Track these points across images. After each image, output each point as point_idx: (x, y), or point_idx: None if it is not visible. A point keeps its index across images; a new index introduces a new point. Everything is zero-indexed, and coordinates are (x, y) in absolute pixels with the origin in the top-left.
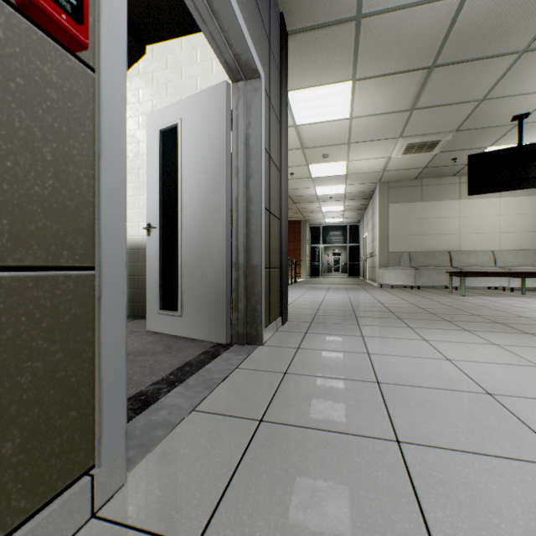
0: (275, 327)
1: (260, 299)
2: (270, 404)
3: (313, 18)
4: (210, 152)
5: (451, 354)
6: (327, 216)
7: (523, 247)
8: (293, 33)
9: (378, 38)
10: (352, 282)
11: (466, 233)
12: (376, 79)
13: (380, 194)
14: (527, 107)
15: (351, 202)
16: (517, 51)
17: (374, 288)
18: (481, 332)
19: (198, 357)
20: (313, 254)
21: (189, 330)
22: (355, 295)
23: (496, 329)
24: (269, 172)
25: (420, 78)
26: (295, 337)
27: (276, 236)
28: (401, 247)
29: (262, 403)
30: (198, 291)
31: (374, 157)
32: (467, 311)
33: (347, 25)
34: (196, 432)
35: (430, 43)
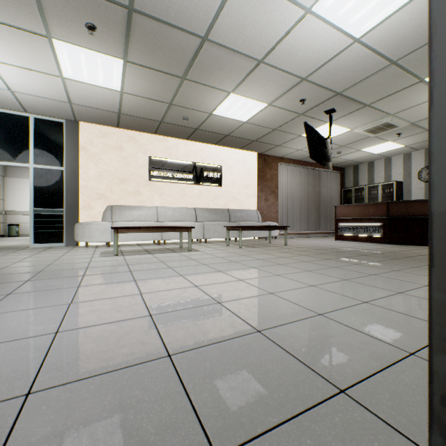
0: None
1: None
2: None
3: None
4: None
5: None
6: None
7: None
8: None
9: None
10: None
11: None
12: None
13: None
14: None
15: None
16: None
17: None
18: None
19: None
20: None
21: None
22: None
23: None
24: None
25: None
26: None
27: None
28: None
29: None
30: None
31: None
32: None
33: None
34: None
35: None
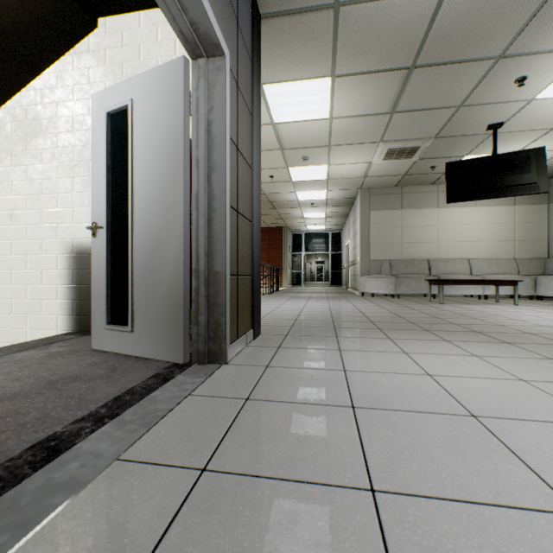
0: (244, 342)
1: (224, 311)
2: (220, 443)
3: (288, 2)
4: (166, 139)
5: (432, 368)
6: (309, 223)
7: (496, 256)
8: (267, 16)
9: (357, 31)
10: (334, 291)
11: (444, 241)
12: (356, 76)
13: (362, 201)
14: (501, 116)
15: (333, 208)
16: (493, 57)
17: (356, 297)
18: (461, 343)
19: (145, 381)
20: (295, 262)
21: (141, 348)
22: (336, 304)
23: (475, 339)
24: (236, 166)
25: (400, 79)
26: (266, 353)
27: (247, 240)
28: (382, 255)
29: (211, 443)
30: (152, 302)
31: (355, 161)
32: (446, 320)
33: (325, 13)
34: (110, 495)
35: (410, 40)
